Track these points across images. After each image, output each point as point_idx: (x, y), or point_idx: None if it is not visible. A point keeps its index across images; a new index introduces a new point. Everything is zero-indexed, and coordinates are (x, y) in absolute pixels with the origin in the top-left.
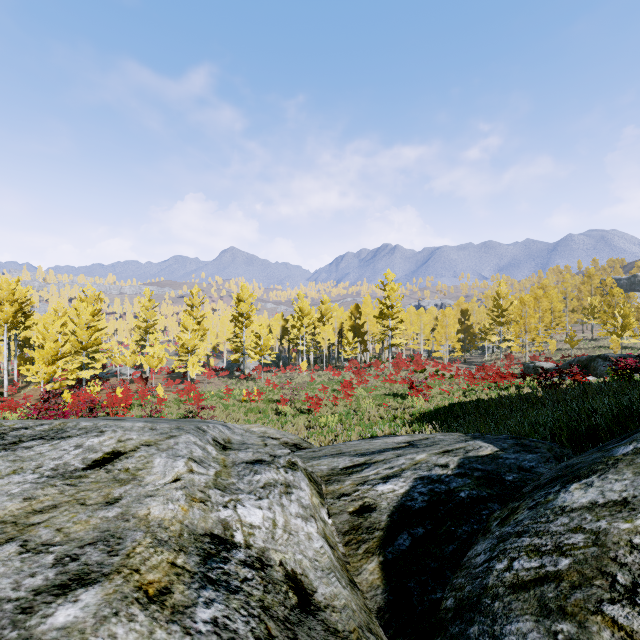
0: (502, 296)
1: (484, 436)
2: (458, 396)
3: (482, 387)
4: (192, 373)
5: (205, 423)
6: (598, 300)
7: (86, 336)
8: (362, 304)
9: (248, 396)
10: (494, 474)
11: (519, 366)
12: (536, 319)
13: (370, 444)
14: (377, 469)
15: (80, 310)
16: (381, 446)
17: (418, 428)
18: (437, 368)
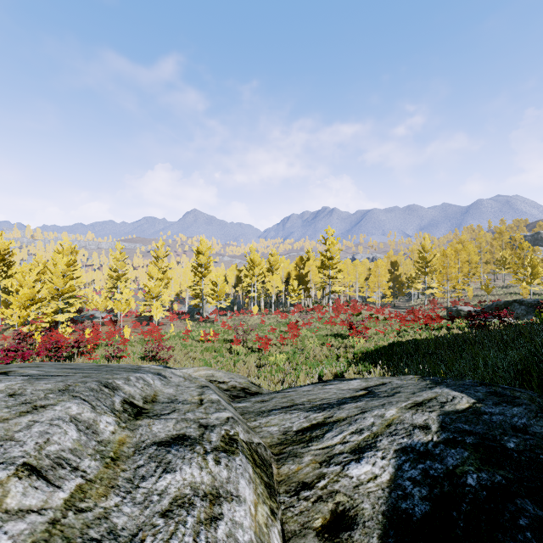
0: (426, 249)
1: (445, 381)
2: (393, 336)
3: (413, 328)
4: (156, 316)
5: (130, 373)
6: (509, 253)
7: (62, 283)
8: (306, 256)
9: (205, 337)
10: (490, 439)
11: (442, 310)
12: (456, 269)
13: (324, 391)
14: (342, 433)
15: (56, 260)
16: (337, 394)
17: (365, 368)
18: (371, 312)
